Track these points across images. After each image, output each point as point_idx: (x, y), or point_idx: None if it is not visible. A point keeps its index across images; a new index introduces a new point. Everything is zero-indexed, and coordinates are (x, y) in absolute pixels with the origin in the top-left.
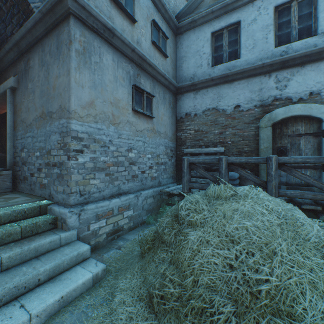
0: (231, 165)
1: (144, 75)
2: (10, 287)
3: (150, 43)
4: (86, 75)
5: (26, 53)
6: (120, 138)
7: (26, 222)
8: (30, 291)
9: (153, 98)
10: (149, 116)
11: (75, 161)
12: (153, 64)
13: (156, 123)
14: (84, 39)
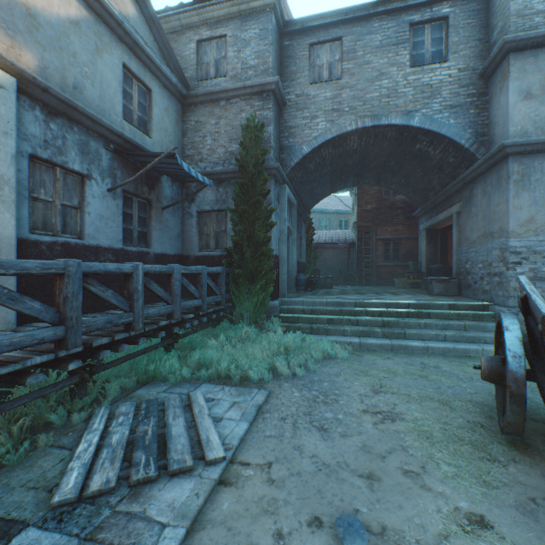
0: None
1: None
2: (470, 336)
3: None
4: (523, 197)
5: (469, 183)
6: None
7: (474, 312)
8: (480, 343)
9: None
10: None
11: (512, 271)
12: None
13: None
14: (521, 167)
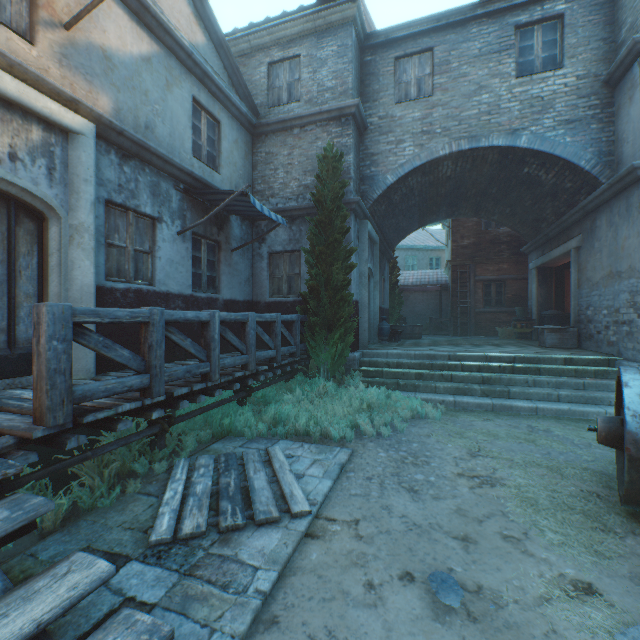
0: None
1: None
2: (590, 396)
3: None
4: None
5: (590, 213)
6: None
7: (596, 368)
8: (603, 405)
9: None
10: None
11: None
12: None
13: None
14: None
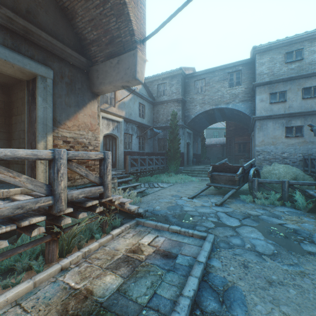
0: (312, 159)
1: (294, 118)
2: None
3: (300, 100)
4: (260, 133)
5: (254, 125)
6: (276, 149)
7: None
8: None
9: (303, 126)
10: (298, 136)
11: (257, 158)
12: (298, 112)
13: (307, 138)
14: (260, 124)
